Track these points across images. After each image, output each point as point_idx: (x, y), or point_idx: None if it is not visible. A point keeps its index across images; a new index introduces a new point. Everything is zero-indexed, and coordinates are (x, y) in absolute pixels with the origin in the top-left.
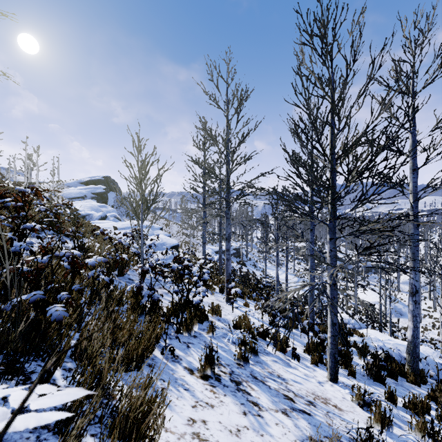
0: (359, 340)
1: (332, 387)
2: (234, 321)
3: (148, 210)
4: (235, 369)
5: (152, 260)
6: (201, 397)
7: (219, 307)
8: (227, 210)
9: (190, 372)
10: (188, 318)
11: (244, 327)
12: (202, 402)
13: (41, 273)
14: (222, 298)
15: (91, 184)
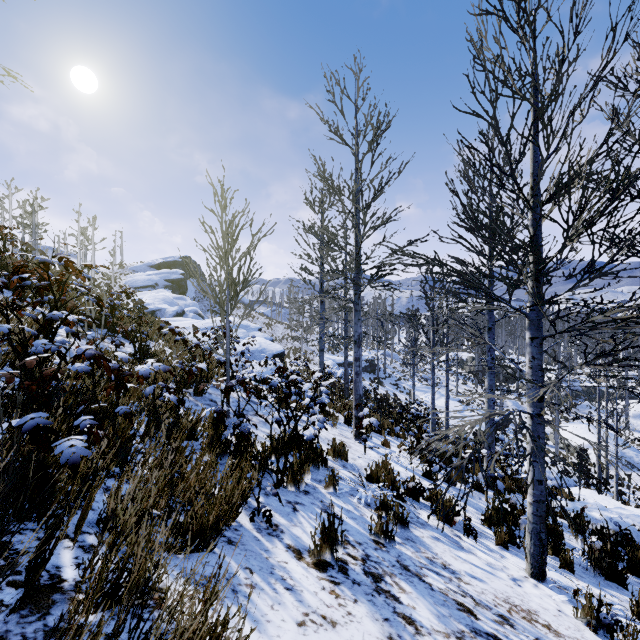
0: (569, 506)
1: (537, 588)
2: (367, 469)
3: (237, 296)
4: (372, 551)
5: (244, 372)
6: (314, 604)
7: (344, 447)
8: (356, 299)
9: (297, 555)
10: (295, 462)
11: (384, 478)
12: (316, 614)
13: (47, 382)
14: (349, 432)
15: (164, 267)
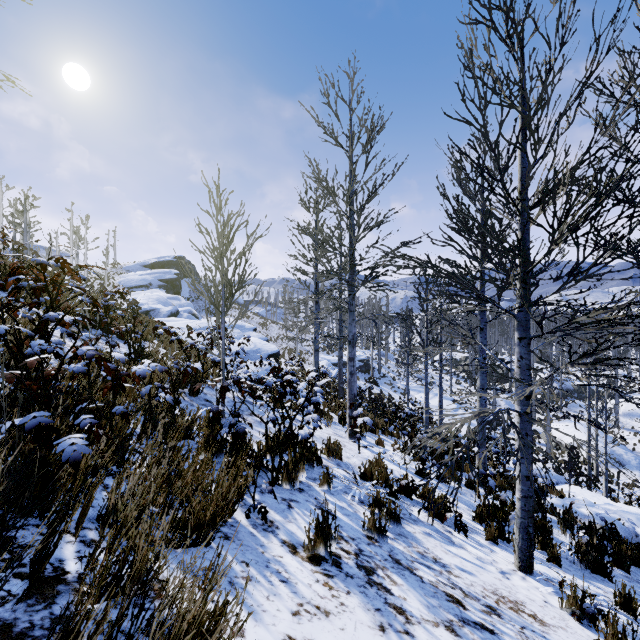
0: (558, 503)
1: (524, 581)
2: (361, 467)
3: (232, 297)
4: (365, 545)
5: (239, 372)
6: (308, 596)
7: (338, 445)
8: (351, 300)
9: (292, 550)
10: (290, 460)
11: (378, 476)
12: (310, 605)
13: (48, 382)
14: (343, 431)
15: (158, 267)
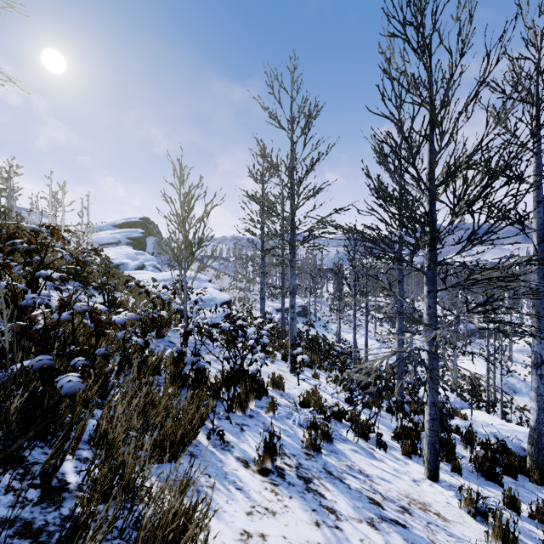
0: (462, 424)
1: (431, 487)
2: (300, 397)
3: (193, 255)
4: (304, 460)
5: (198, 318)
6: (258, 500)
7: (281, 379)
8: (291, 257)
9: (245, 464)
10: (242, 392)
11: (314, 404)
12: (260, 507)
13: (49, 332)
14: (285, 367)
15: (126, 227)
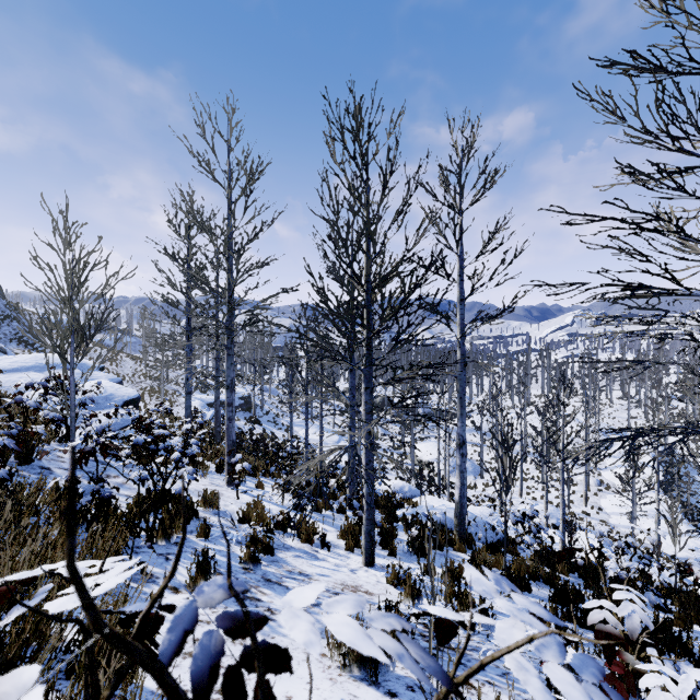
0: (410, 512)
1: (367, 572)
2: (240, 512)
3: (87, 346)
4: (241, 575)
5: (90, 429)
6: None
7: (216, 495)
8: (229, 343)
9: (174, 591)
10: (165, 517)
11: (256, 518)
12: None
13: None
14: (221, 479)
15: None
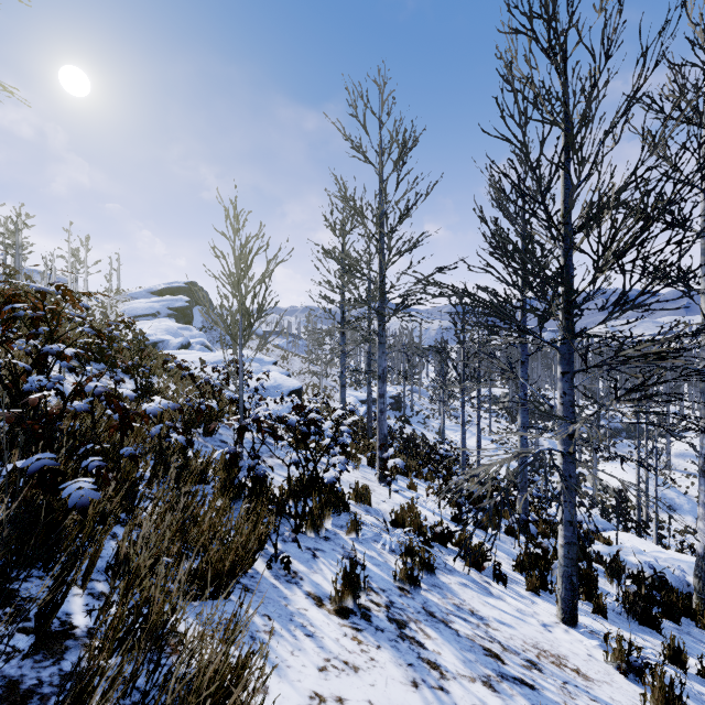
0: (605, 551)
1: (567, 634)
2: (392, 513)
3: (251, 327)
4: (396, 597)
5: (258, 410)
6: (335, 650)
7: (367, 490)
8: (381, 331)
9: (318, 602)
10: (315, 506)
11: (410, 523)
12: (338, 660)
13: (52, 422)
14: (373, 474)
15: (167, 294)
